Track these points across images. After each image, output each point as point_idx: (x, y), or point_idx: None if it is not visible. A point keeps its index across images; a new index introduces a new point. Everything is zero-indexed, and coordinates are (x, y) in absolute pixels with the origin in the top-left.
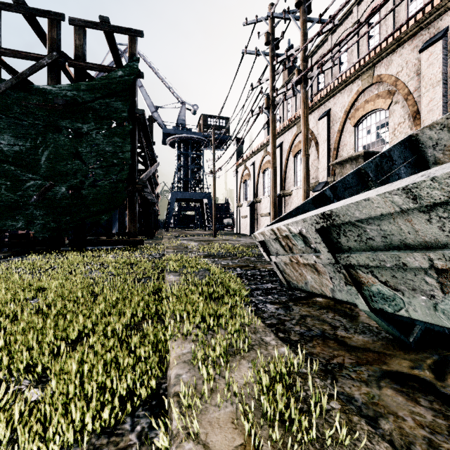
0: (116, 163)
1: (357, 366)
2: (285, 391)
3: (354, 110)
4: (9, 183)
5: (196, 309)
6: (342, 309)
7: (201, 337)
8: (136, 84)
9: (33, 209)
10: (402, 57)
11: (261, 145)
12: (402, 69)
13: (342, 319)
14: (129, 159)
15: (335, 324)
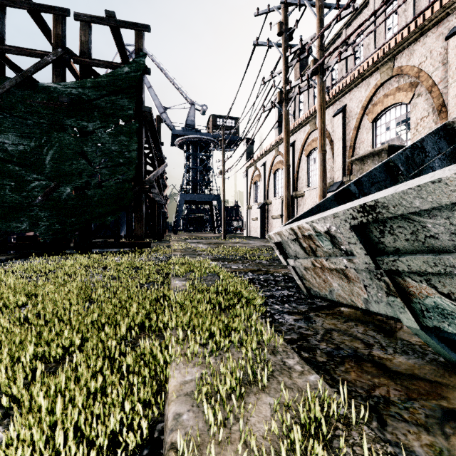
0: (122, 163)
1: (408, 401)
2: (323, 445)
3: (372, 105)
4: (13, 183)
5: (203, 321)
6: (373, 322)
7: (208, 359)
8: (142, 80)
9: (37, 210)
10: (426, 46)
11: (272, 145)
12: (426, 60)
13: (376, 335)
14: (135, 159)
15: (368, 341)
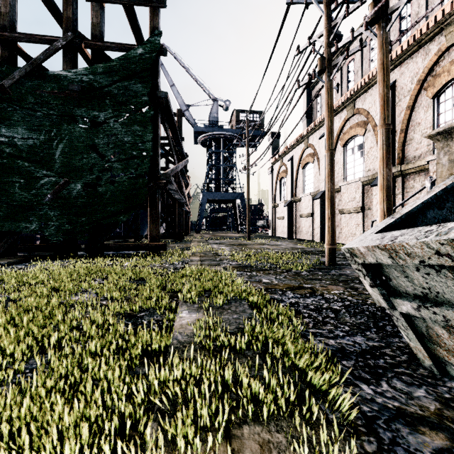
0: (135, 155)
1: None
2: None
3: (433, 77)
4: (23, 180)
5: None
6: None
7: None
8: (158, 62)
9: (47, 209)
10: None
11: (300, 137)
12: None
13: None
14: (149, 151)
15: None
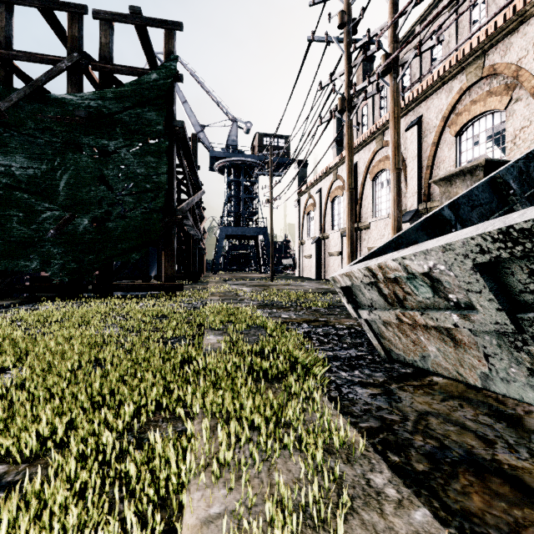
0: (149, 188)
1: None
2: None
3: (456, 115)
4: (22, 214)
5: (241, 404)
6: (484, 401)
7: (247, 475)
8: (173, 89)
9: (50, 246)
10: (527, 37)
11: (329, 168)
12: (527, 54)
13: (494, 423)
14: (165, 184)
15: (485, 434)
